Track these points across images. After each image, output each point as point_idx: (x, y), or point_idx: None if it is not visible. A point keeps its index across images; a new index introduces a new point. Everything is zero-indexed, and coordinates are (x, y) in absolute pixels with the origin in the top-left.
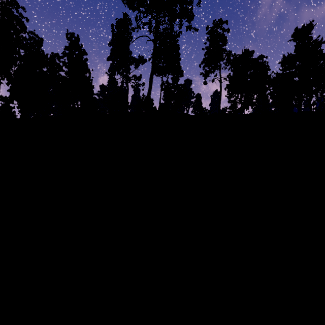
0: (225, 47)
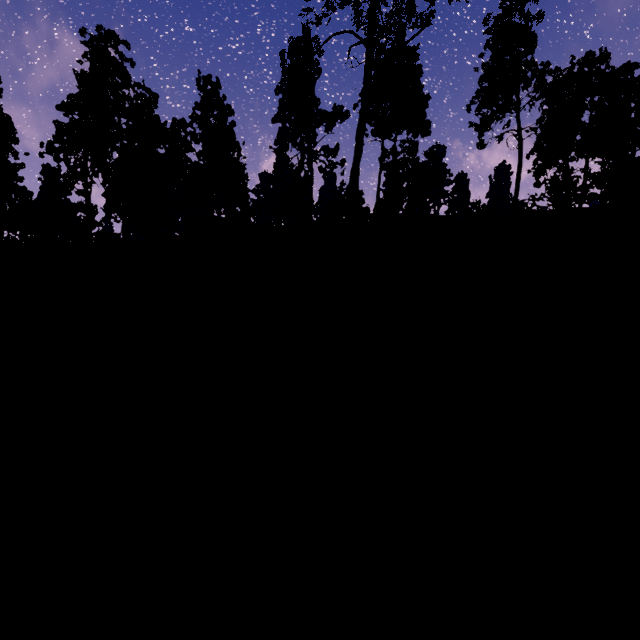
0: (532, 57)
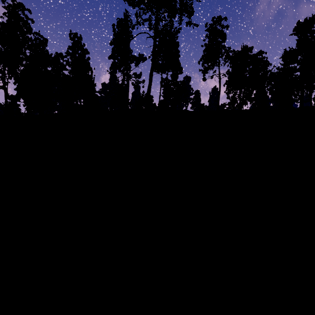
0: (224, 44)
